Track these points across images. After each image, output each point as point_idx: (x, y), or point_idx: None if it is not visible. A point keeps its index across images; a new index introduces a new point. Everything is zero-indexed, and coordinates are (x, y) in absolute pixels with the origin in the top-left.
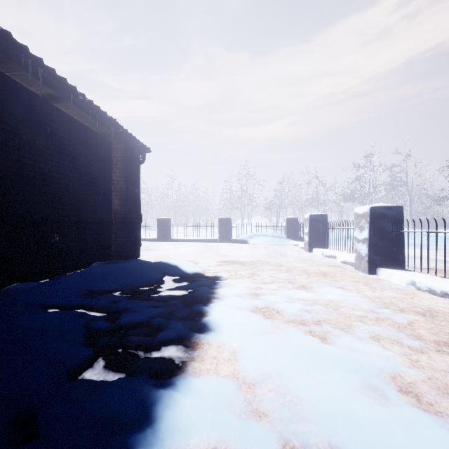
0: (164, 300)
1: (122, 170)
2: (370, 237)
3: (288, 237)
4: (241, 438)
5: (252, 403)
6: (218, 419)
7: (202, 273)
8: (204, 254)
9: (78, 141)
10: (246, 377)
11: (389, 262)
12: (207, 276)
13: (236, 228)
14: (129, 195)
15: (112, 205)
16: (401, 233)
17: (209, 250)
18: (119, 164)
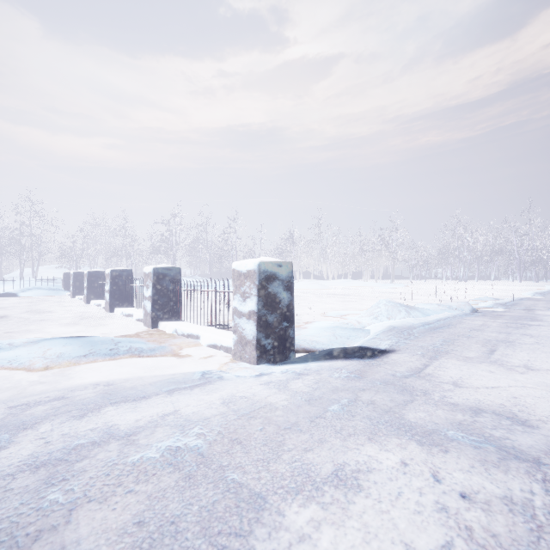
0: None
1: None
2: (87, 286)
3: (66, 289)
4: None
5: None
6: None
7: None
8: None
9: None
10: None
11: (97, 297)
12: None
13: (4, 282)
14: None
15: None
16: (104, 284)
17: None
18: None
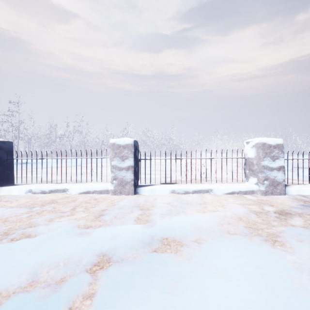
0: None
1: None
2: None
3: None
4: (75, 289)
5: (50, 283)
6: (54, 301)
7: None
8: None
9: None
10: (21, 285)
11: (4, 182)
12: None
13: None
14: None
15: None
16: (13, 161)
17: None
18: None
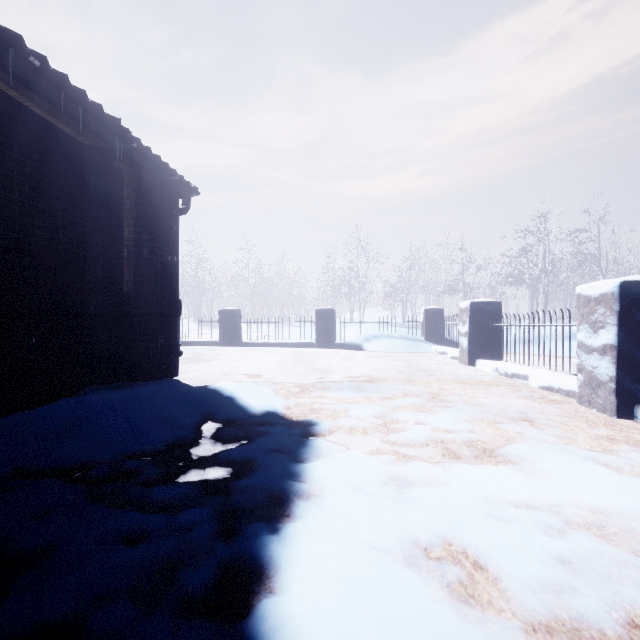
0: (173, 506)
1: (141, 220)
2: (620, 343)
3: (428, 340)
4: None
5: None
6: None
7: (281, 415)
8: (290, 369)
9: (45, 158)
10: None
11: None
12: (290, 421)
13: (342, 325)
14: (155, 266)
15: (124, 284)
16: None
17: (299, 361)
18: (136, 210)
